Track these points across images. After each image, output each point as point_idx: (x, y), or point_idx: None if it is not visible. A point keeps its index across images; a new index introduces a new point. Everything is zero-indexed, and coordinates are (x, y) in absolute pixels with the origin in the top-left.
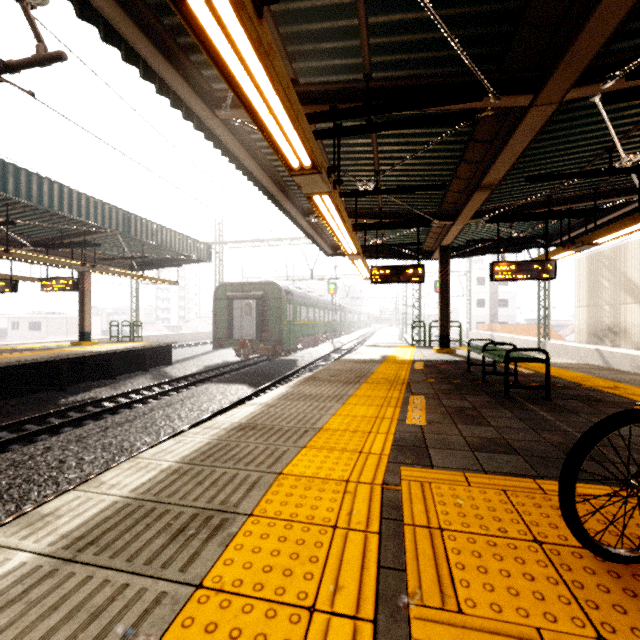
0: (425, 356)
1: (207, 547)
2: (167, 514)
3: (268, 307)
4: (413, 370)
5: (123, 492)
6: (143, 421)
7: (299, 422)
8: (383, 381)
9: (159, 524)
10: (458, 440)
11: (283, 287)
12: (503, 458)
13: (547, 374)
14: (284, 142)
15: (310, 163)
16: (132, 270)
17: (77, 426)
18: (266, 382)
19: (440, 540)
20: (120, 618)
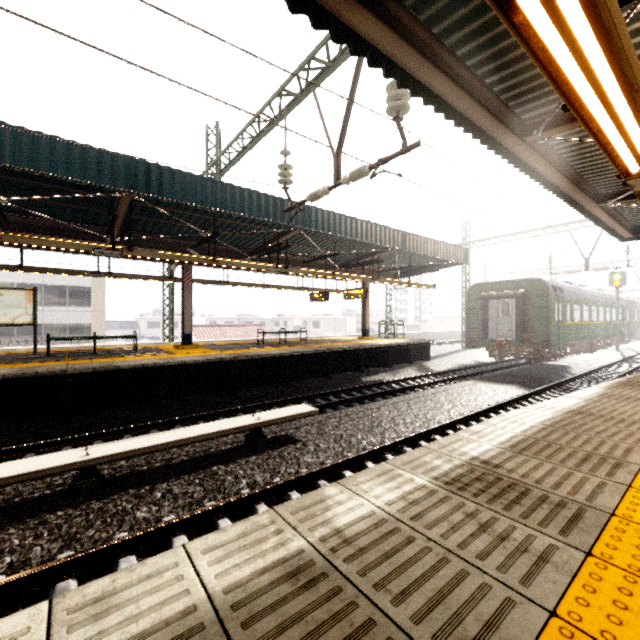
0: None
1: (617, 472)
2: (563, 449)
3: (530, 306)
4: None
5: (515, 431)
6: (432, 402)
7: None
8: None
9: (563, 452)
10: None
11: (550, 283)
12: None
13: None
14: (629, 156)
15: None
16: (395, 278)
17: (382, 398)
18: (536, 386)
19: None
20: (583, 483)
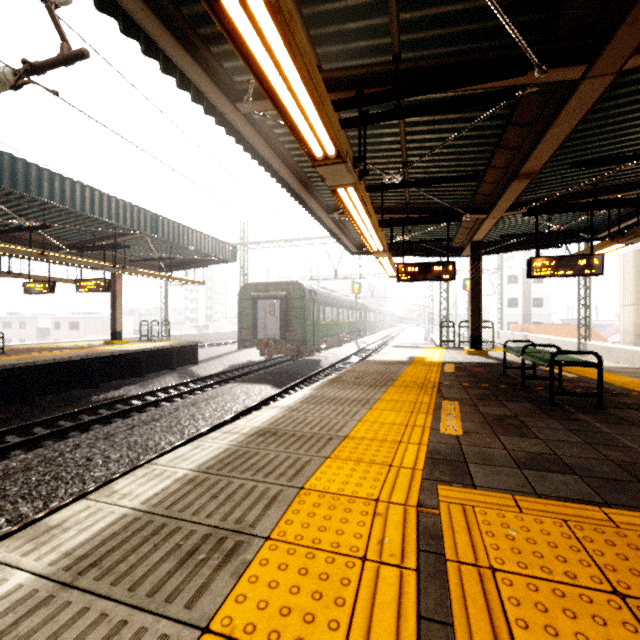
0: (455, 358)
1: (218, 577)
2: (177, 532)
3: (292, 307)
4: (443, 373)
5: (134, 503)
6: (168, 420)
7: (323, 428)
8: (412, 384)
9: (168, 544)
10: (501, 454)
11: (307, 287)
12: (558, 478)
13: (600, 380)
14: (307, 129)
15: (334, 152)
16: (161, 271)
17: (106, 423)
18: (290, 382)
19: (493, 584)
20: None
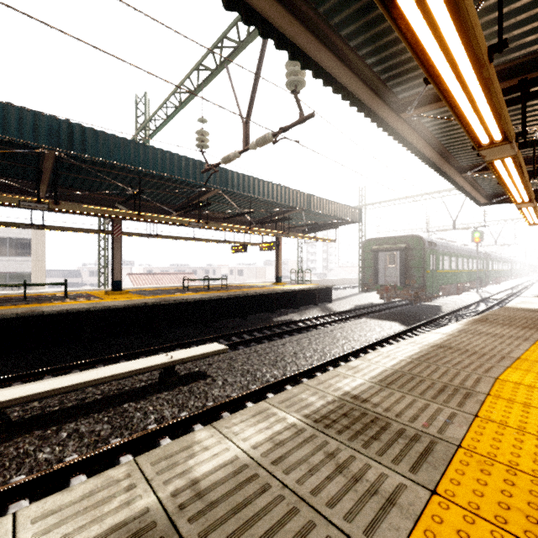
0: None
1: (467, 402)
2: (424, 381)
3: (411, 257)
4: None
5: (386, 366)
6: (330, 338)
7: (491, 350)
8: None
9: (423, 384)
10: None
11: (426, 239)
12: None
13: None
14: (480, 129)
15: (501, 137)
16: (304, 233)
17: (289, 335)
18: (414, 322)
19: None
20: (437, 415)
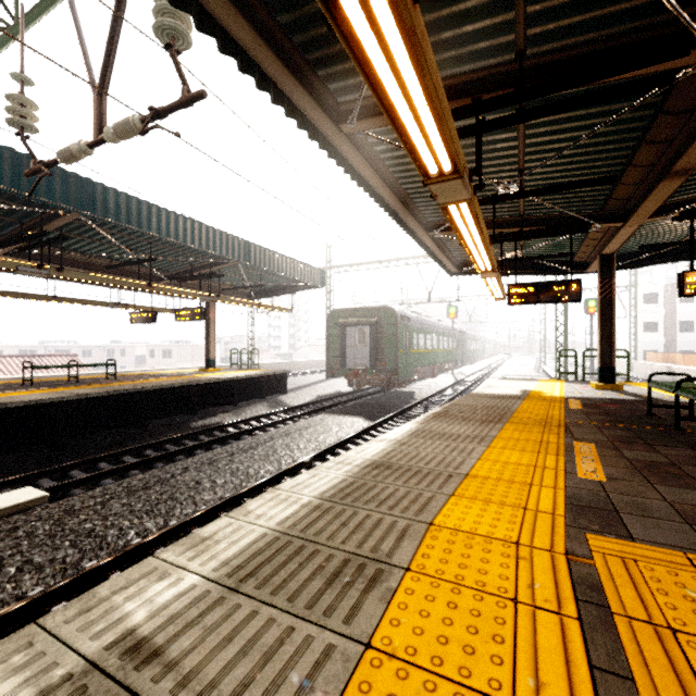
0: (580, 393)
1: (367, 600)
2: (317, 555)
3: (382, 334)
4: (568, 410)
5: (270, 524)
6: (265, 449)
7: (439, 464)
8: (531, 422)
9: (311, 565)
10: (661, 506)
11: (399, 312)
12: None
13: None
14: (424, 146)
15: (451, 167)
16: (250, 299)
17: (207, 449)
18: (382, 415)
19: (675, 645)
20: (293, 665)
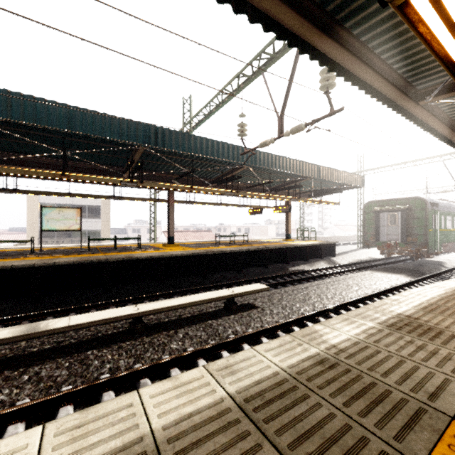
0: None
1: None
2: None
3: (412, 217)
4: None
5: (421, 300)
6: (344, 285)
7: None
8: None
9: None
10: None
11: (428, 200)
12: None
13: None
14: None
15: None
16: (309, 198)
17: (306, 281)
18: (419, 275)
19: None
20: None
